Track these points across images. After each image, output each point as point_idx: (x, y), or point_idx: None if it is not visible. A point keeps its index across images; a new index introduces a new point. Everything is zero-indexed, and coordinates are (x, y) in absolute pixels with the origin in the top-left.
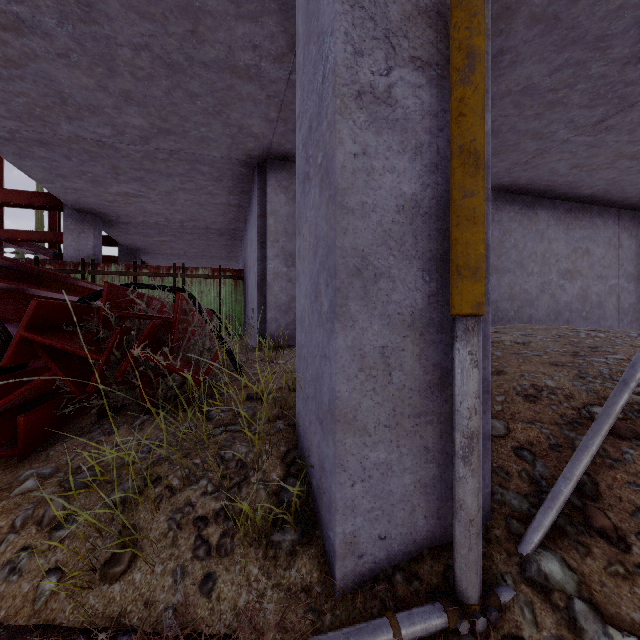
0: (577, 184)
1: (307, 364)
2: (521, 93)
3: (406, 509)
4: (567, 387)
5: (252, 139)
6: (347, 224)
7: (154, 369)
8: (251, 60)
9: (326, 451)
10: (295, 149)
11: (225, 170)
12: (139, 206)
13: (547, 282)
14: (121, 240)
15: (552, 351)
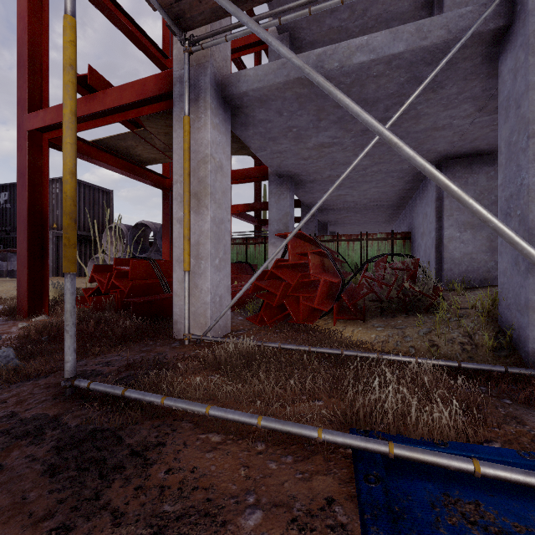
0: None
1: (508, 290)
2: None
3: None
4: None
5: (435, 154)
6: (534, 240)
7: (405, 293)
8: (447, 122)
9: (523, 321)
10: (468, 151)
11: (409, 172)
12: (343, 199)
13: None
14: (321, 218)
15: None
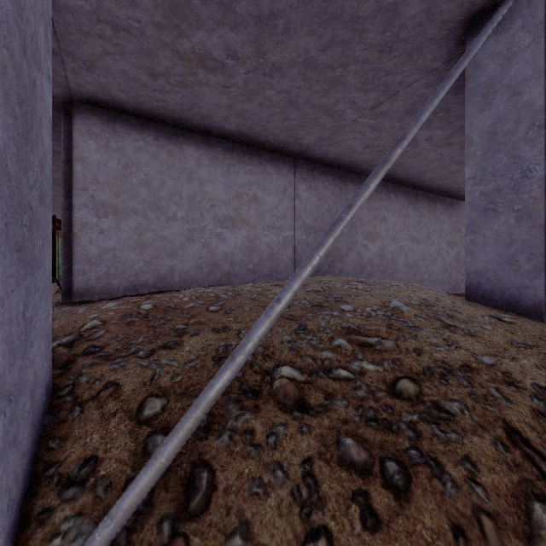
0: (373, 162)
1: None
2: (305, 65)
3: None
4: (274, 345)
5: None
6: None
7: None
8: None
9: None
10: (101, 93)
11: None
12: None
13: (354, 242)
14: None
15: (299, 303)
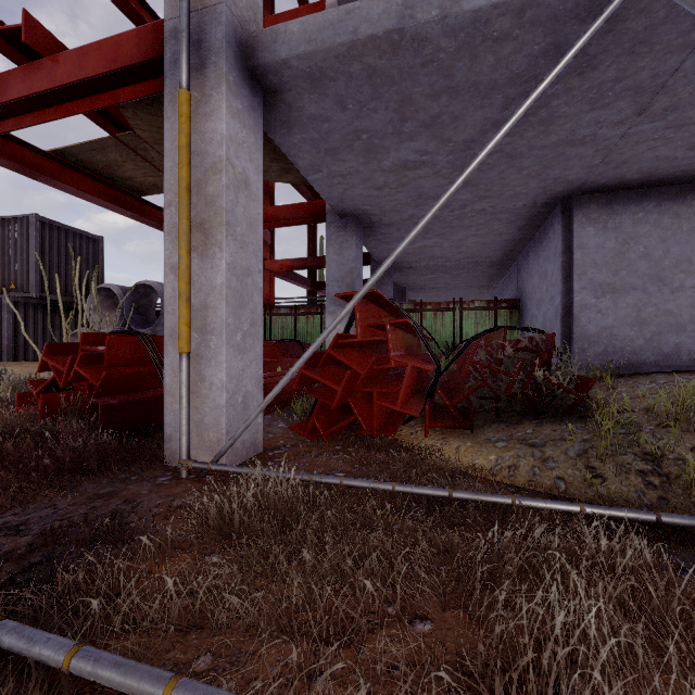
0: None
1: None
2: None
3: None
4: None
5: (564, 185)
6: None
7: (533, 387)
8: (590, 132)
9: None
10: (610, 182)
11: (523, 213)
12: (429, 253)
13: None
14: (398, 281)
15: None
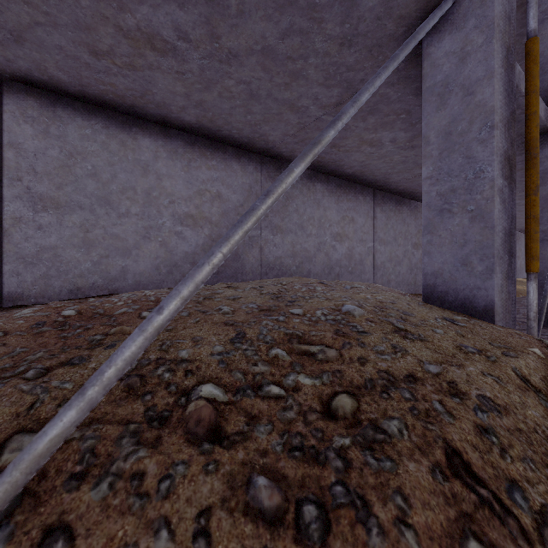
0: (340, 163)
1: None
2: (263, 54)
3: None
4: (201, 358)
5: None
6: None
7: None
8: None
9: None
10: (36, 71)
11: None
12: None
13: (323, 242)
14: None
15: (246, 307)
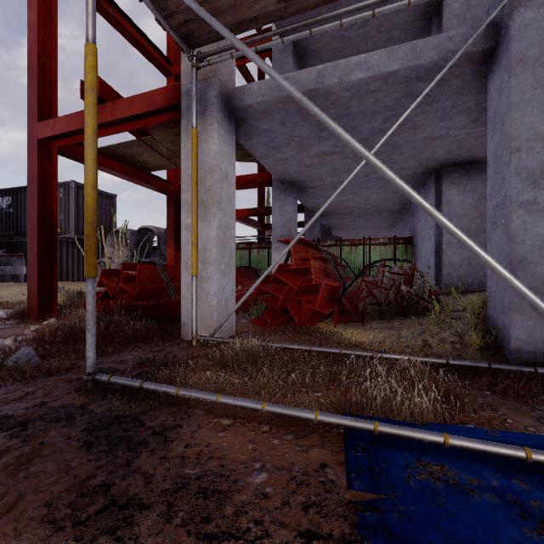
0: None
1: (495, 294)
2: None
3: (543, 344)
4: None
5: (434, 161)
6: (515, 247)
7: (403, 297)
8: (443, 132)
9: (506, 321)
10: (466, 159)
11: (409, 179)
12: (345, 205)
13: None
14: (324, 223)
15: None
